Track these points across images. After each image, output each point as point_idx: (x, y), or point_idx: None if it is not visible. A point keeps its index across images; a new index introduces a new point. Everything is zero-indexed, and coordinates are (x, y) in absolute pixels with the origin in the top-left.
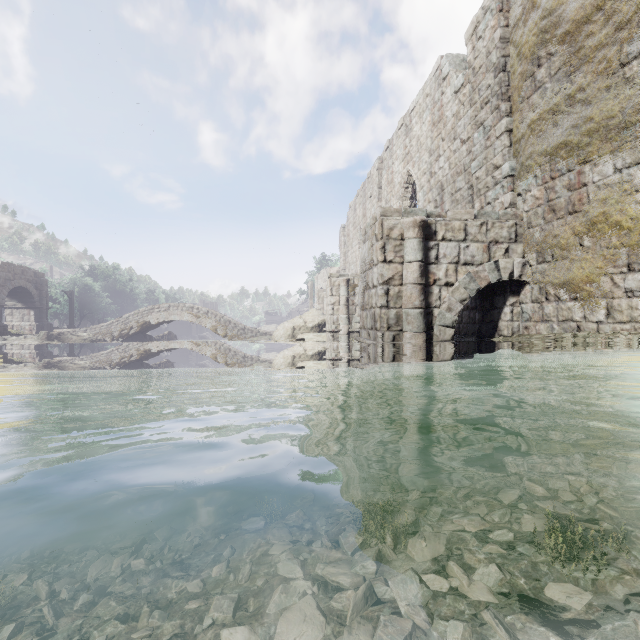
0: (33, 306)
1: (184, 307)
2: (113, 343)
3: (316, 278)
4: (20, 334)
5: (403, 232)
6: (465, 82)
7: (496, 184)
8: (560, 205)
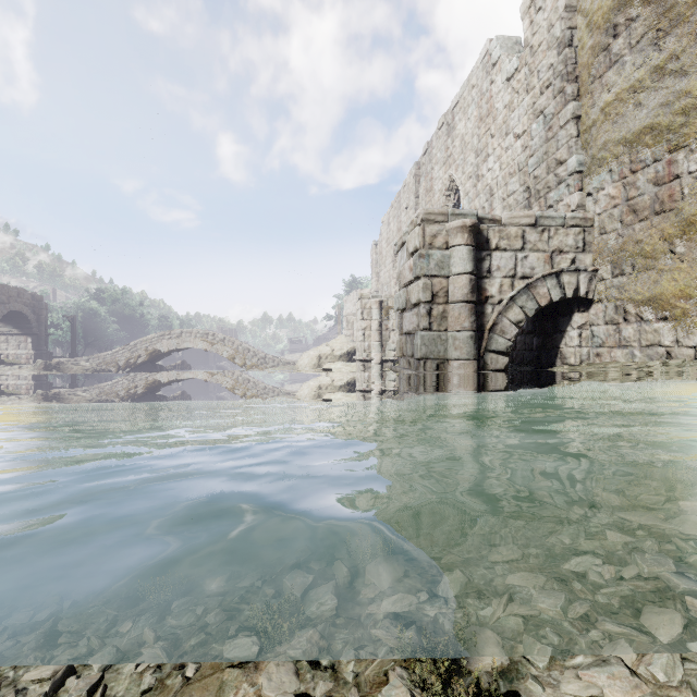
0: (30, 332)
1: (198, 333)
2: (119, 373)
3: (345, 301)
4: (15, 363)
5: (449, 239)
6: (520, 66)
7: (560, 183)
8: (643, 204)
